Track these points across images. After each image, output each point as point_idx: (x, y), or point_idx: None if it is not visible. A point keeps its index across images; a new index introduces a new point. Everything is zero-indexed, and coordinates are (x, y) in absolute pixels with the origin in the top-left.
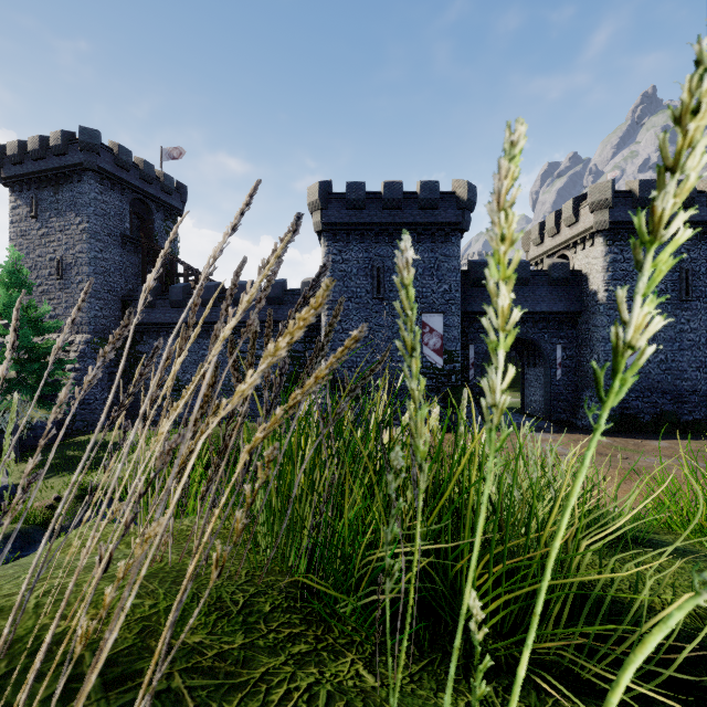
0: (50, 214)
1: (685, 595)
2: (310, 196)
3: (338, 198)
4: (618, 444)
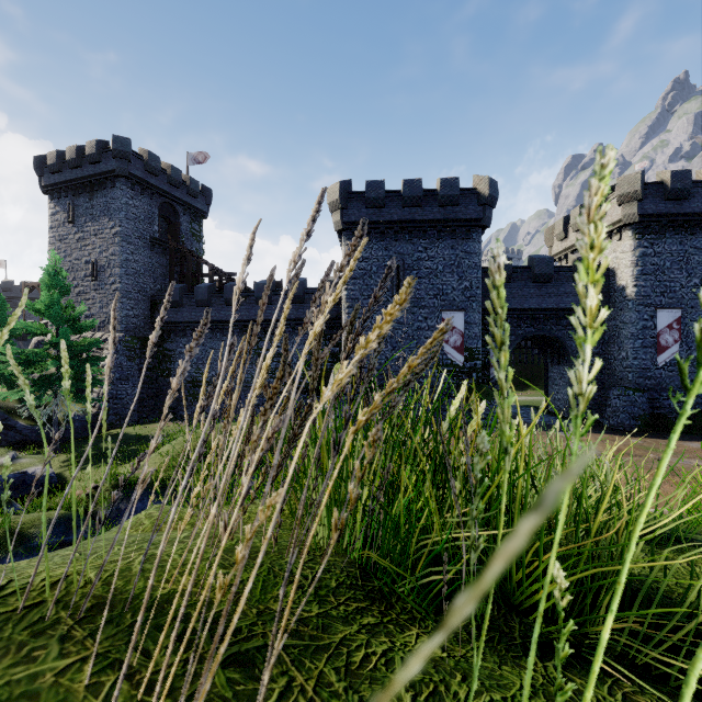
0: (85, 219)
1: None
2: (331, 195)
3: (358, 197)
4: (648, 445)
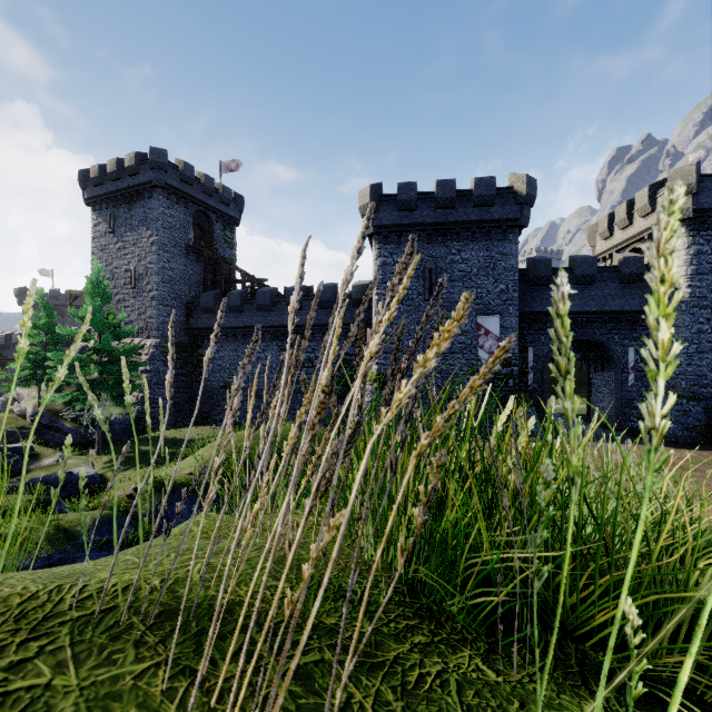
0: (125, 229)
1: None
2: (362, 199)
3: (389, 200)
4: (704, 458)
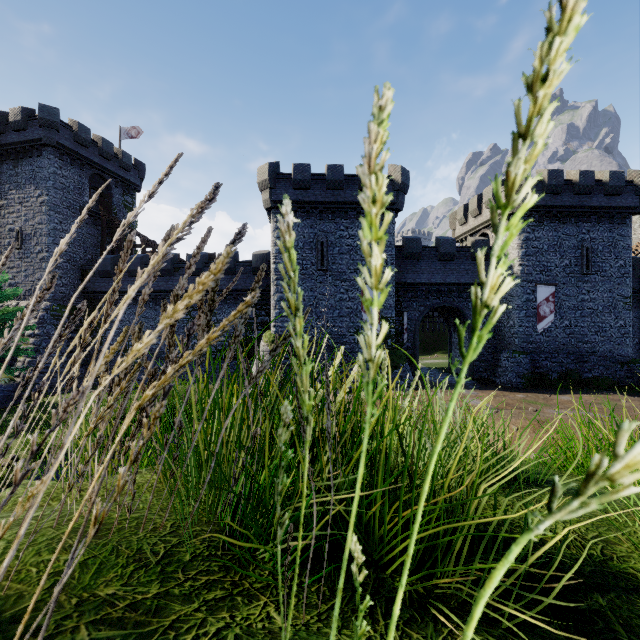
0: (9, 187)
1: (564, 530)
2: (260, 175)
3: (286, 178)
4: (530, 399)
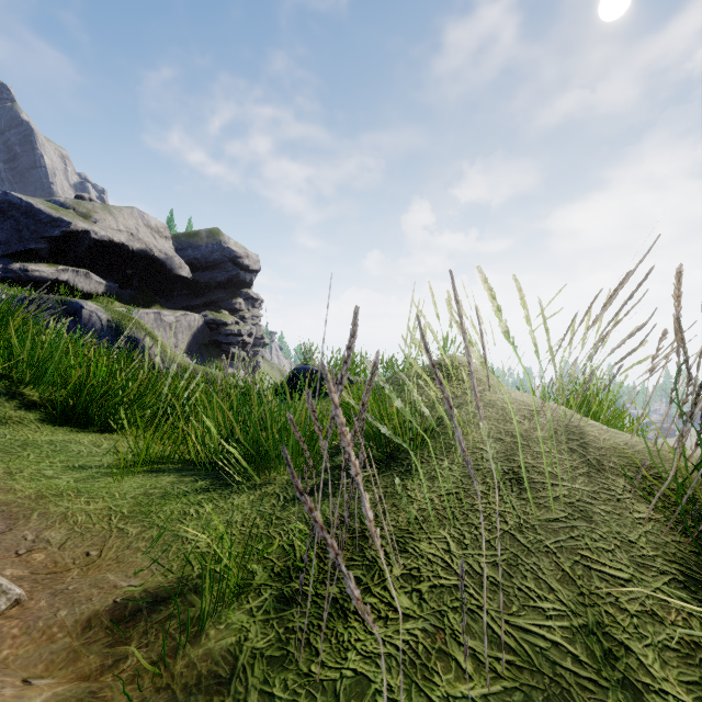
0: None
1: None
2: None
3: None
4: None
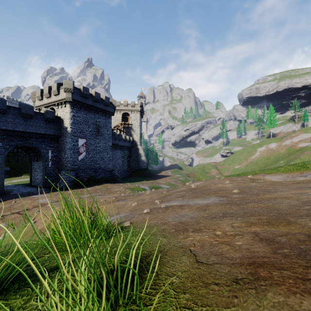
0: None
1: None
2: None
3: None
4: (74, 192)
